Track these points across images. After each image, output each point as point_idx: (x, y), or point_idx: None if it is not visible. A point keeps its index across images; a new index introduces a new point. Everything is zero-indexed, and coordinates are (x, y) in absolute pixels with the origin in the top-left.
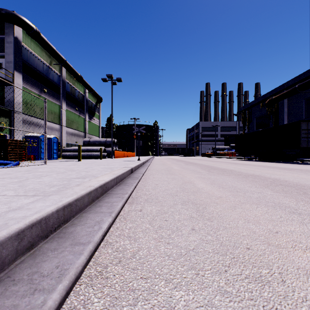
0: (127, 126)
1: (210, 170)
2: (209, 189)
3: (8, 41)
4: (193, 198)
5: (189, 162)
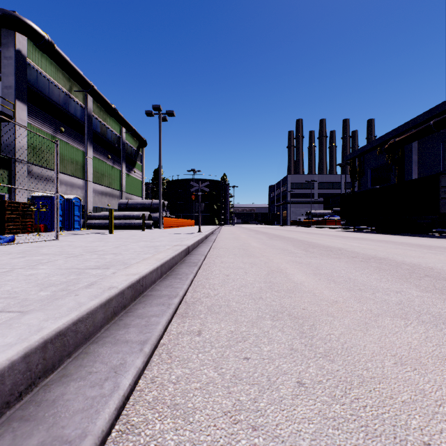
0: (182, 181)
1: (308, 249)
2: (314, 284)
3: (7, 56)
4: (289, 304)
5: (273, 235)
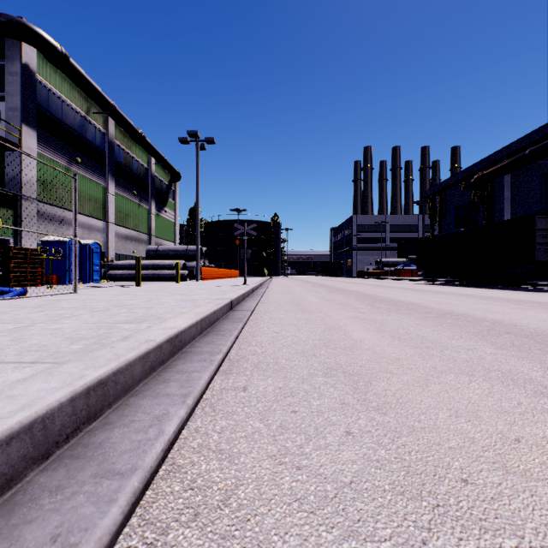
0: (224, 223)
1: (375, 304)
2: (375, 341)
3: (12, 71)
4: (345, 361)
5: (334, 288)
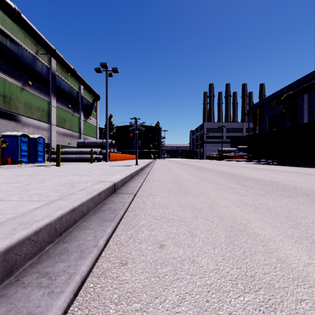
0: (127, 127)
1: (242, 182)
2: None
3: None
4: None
5: (198, 167)
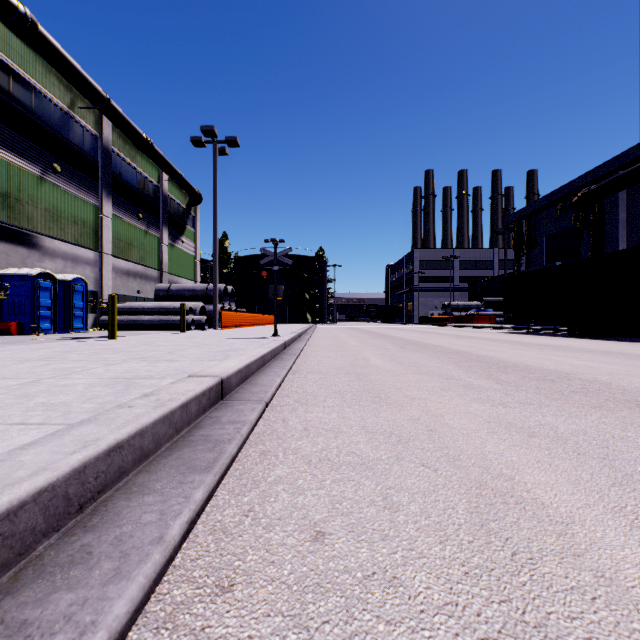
0: (258, 258)
1: (497, 375)
2: None
3: None
4: None
5: (402, 340)
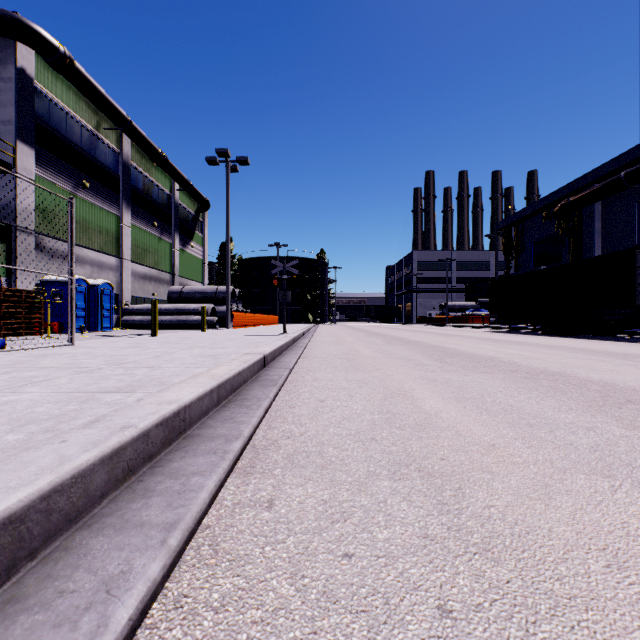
0: (261, 260)
1: (445, 359)
2: (456, 416)
3: (5, 77)
4: (418, 450)
5: (393, 337)
